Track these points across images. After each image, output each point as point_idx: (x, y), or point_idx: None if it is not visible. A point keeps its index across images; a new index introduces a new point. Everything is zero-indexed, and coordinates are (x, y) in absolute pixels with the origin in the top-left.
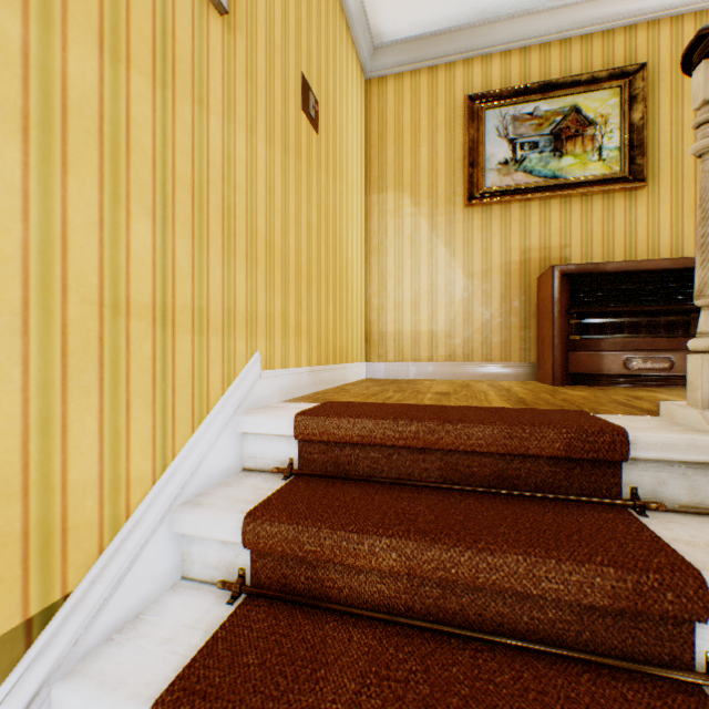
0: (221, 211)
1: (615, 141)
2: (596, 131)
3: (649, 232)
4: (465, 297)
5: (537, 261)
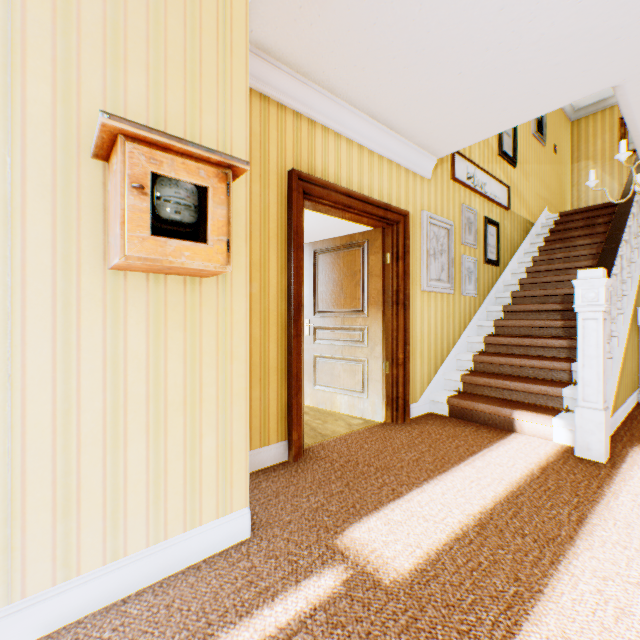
0: (542, 180)
1: None
2: None
3: None
4: (618, 194)
5: None
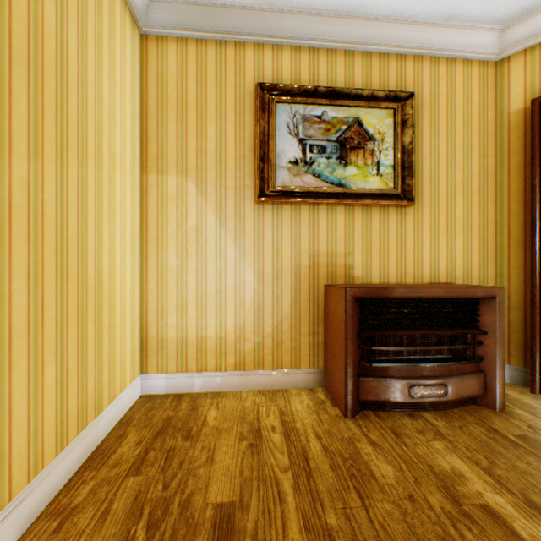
0: None
1: (390, 158)
2: (375, 146)
3: (415, 246)
4: (256, 300)
5: (325, 266)
